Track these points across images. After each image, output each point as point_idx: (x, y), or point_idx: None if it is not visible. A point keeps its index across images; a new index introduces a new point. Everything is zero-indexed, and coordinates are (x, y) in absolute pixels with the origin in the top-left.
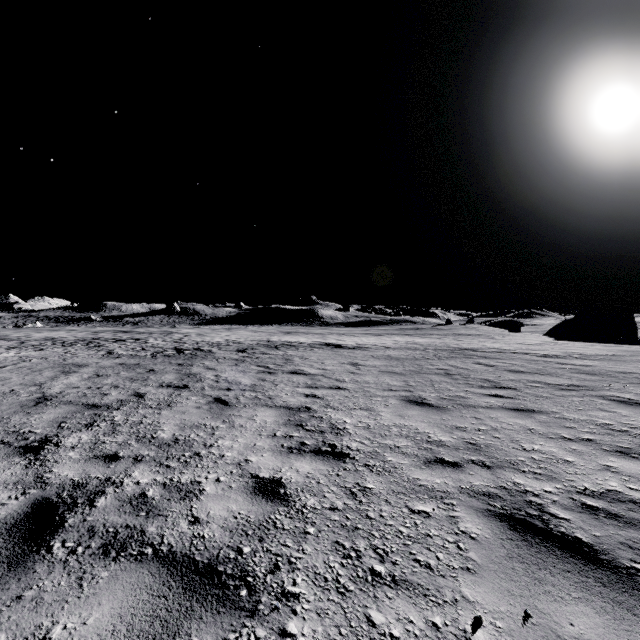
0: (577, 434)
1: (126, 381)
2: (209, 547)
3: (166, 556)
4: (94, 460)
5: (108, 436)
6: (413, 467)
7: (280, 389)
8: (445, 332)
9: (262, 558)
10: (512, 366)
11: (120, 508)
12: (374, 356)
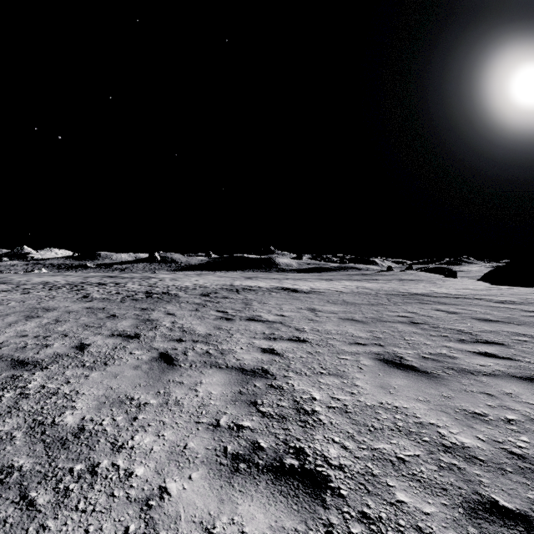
0: None
1: (79, 328)
2: None
3: None
4: None
5: None
6: (453, 529)
7: (235, 341)
8: (388, 277)
9: None
10: (476, 313)
11: None
12: (330, 301)
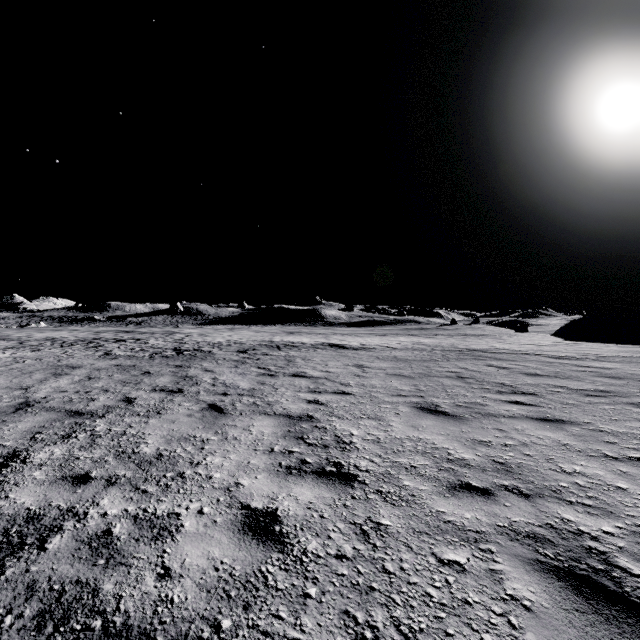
0: (621, 451)
1: (118, 384)
2: (177, 618)
3: (118, 633)
4: (60, 482)
5: (84, 450)
6: (435, 495)
7: (280, 394)
8: (451, 332)
9: (245, 639)
10: (527, 368)
11: (75, 552)
12: (380, 357)
